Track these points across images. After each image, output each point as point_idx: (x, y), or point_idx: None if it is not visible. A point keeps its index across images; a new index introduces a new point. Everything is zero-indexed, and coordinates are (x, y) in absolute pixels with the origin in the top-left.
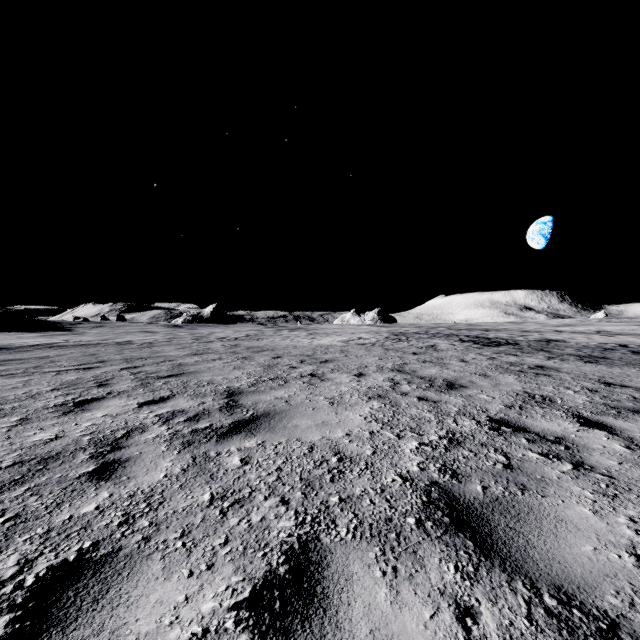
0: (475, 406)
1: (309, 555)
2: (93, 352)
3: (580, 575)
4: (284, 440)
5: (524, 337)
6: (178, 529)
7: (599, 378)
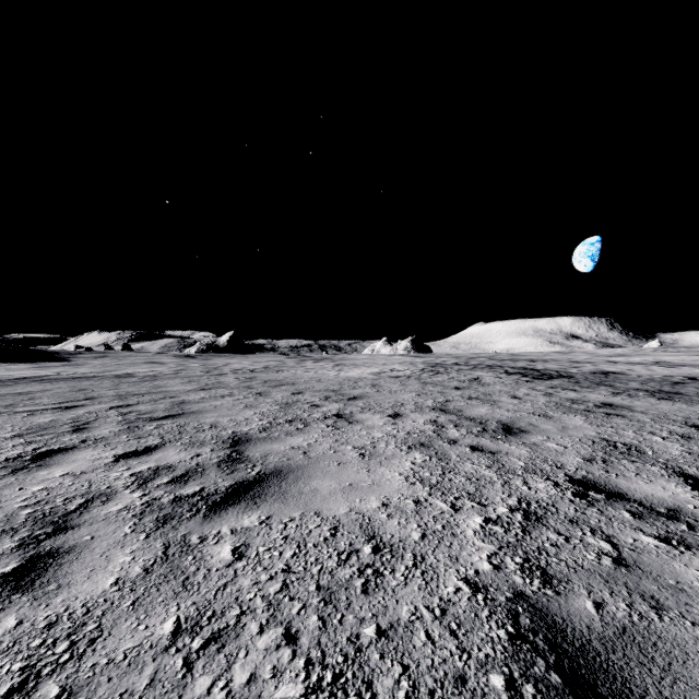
0: (545, 459)
1: None
2: (84, 387)
3: None
4: (298, 514)
5: (577, 369)
6: None
7: (684, 419)
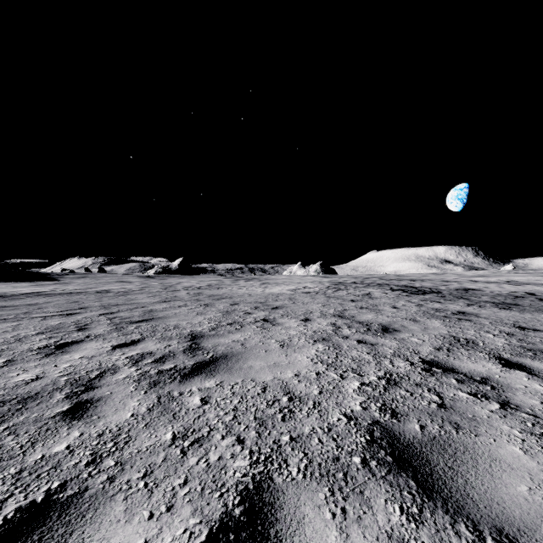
0: (408, 348)
1: (263, 496)
2: (76, 299)
3: (519, 517)
4: (240, 380)
5: (445, 286)
6: (141, 469)
7: (514, 323)
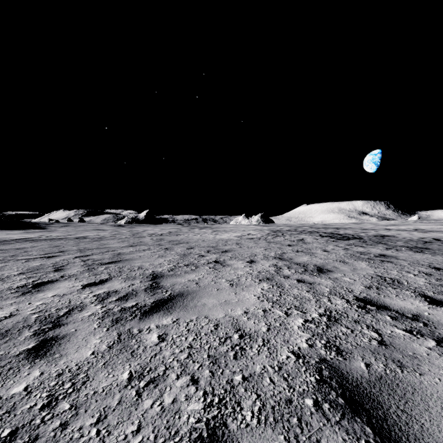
0: (342, 287)
1: None
2: (57, 244)
3: None
4: (194, 318)
5: (365, 233)
6: (95, 413)
7: (429, 264)
